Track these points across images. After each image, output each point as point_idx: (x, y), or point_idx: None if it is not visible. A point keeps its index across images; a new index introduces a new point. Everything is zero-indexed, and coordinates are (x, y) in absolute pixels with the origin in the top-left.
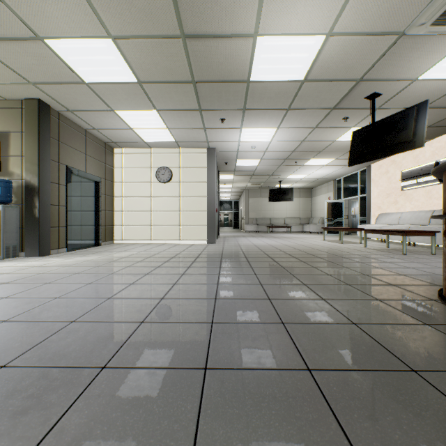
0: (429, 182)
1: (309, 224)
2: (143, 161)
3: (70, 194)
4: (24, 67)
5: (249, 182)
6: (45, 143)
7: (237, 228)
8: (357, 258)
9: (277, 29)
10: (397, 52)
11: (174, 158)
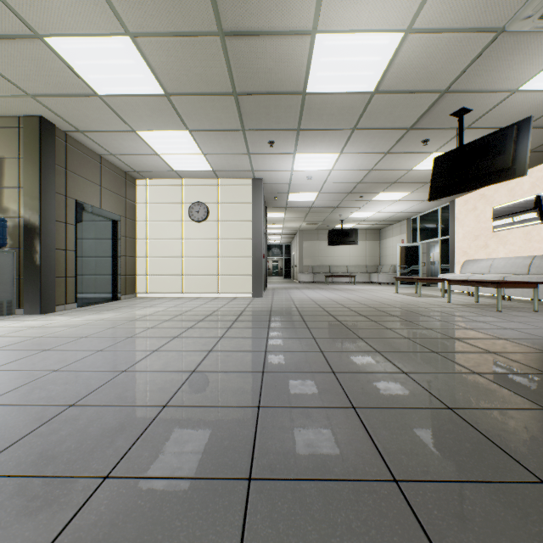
0: (528, 221)
1: (378, 273)
2: (173, 195)
3: (80, 236)
4: (20, 75)
5: (304, 222)
6: (49, 171)
7: (288, 278)
8: (441, 316)
9: (341, 24)
10: (494, 55)
11: (211, 191)
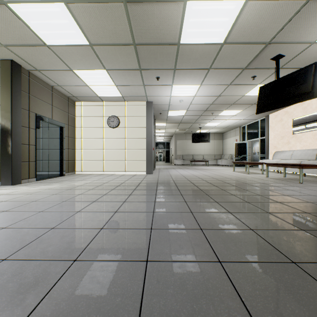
0: (315, 127)
1: (221, 159)
2: (98, 111)
3: (38, 136)
4: None
5: (177, 128)
6: (17, 95)
7: (168, 162)
8: (265, 186)
9: None
10: (303, 16)
11: (121, 109)
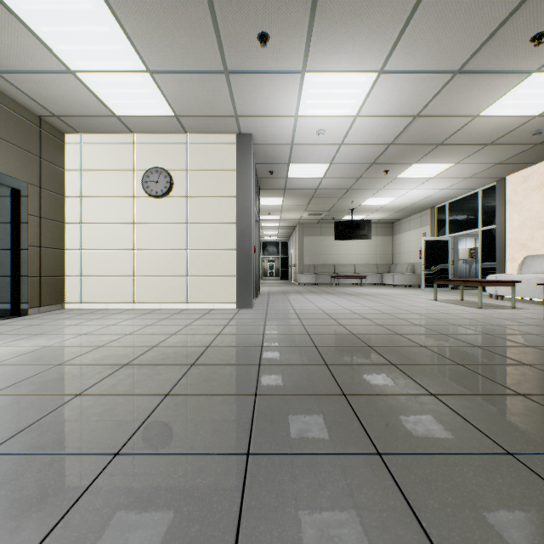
0: None
1: (393, 274)
2: (120, 157)
3: None
4: None
5: (306, 212)
6: None
7: (286, 279)
8: None
9: None
10: None
11: (176, 152)
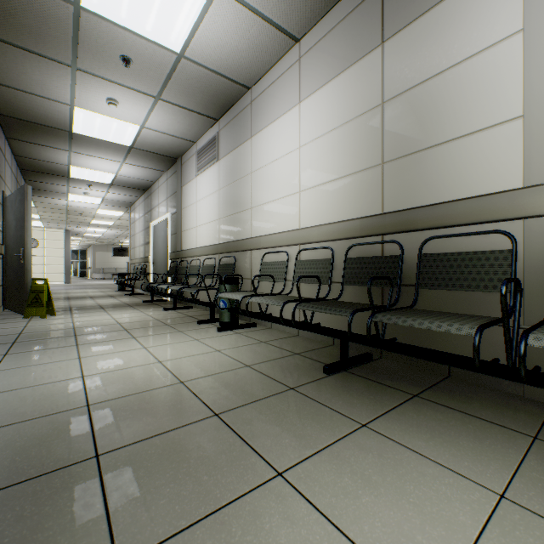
0: None
1: None
2: None
3: None
4: None
5: (96, 242)
6: None
7: (85, 277)
8: None
9: (99, 220)
10: None
11: (41, 234)
